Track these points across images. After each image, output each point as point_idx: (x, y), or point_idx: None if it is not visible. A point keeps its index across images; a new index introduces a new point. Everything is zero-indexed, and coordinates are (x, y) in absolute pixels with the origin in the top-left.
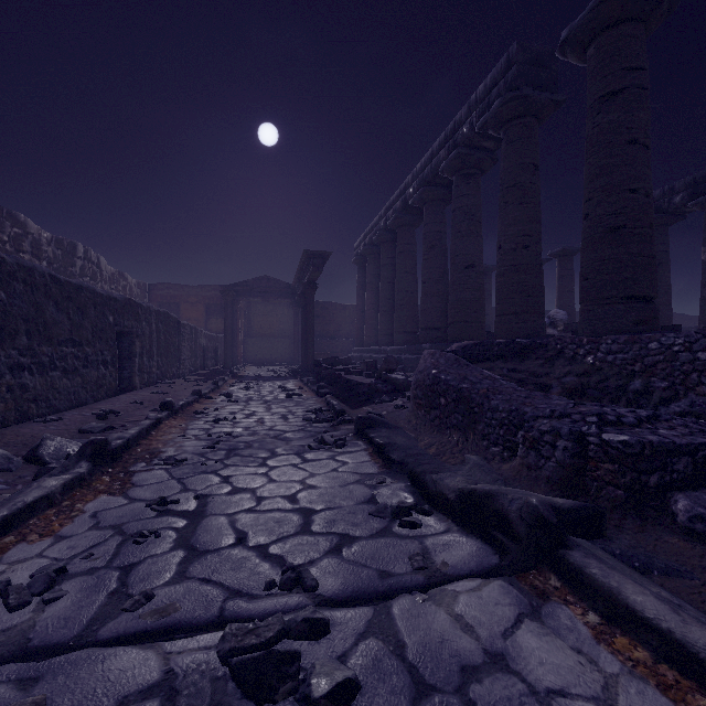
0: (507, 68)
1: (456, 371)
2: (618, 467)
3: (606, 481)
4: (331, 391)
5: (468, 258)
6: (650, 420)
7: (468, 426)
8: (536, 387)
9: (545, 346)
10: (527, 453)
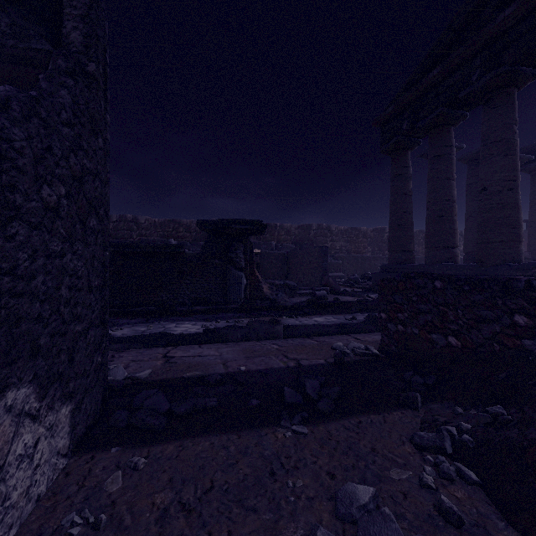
0: None
1: None
2: None
3: None
4: None
5: None
6: None
7: None
8: None
9: None
10: None
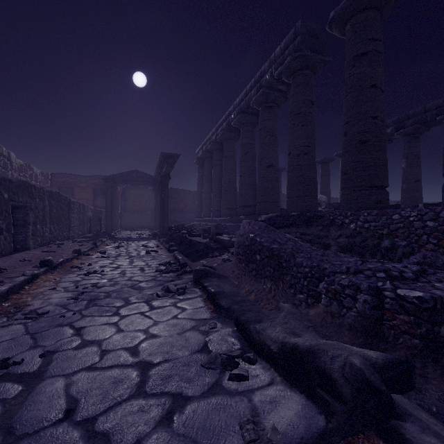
0: (295, 37)
1: (267, 235)
2: (413, 318)
3: (402, 330)
4: (178, 248)
5: (269, 160)
6: (421, 274)
7: (278, 277)
8: (320, 246)
9: (322, 217)
10: (330, 303)
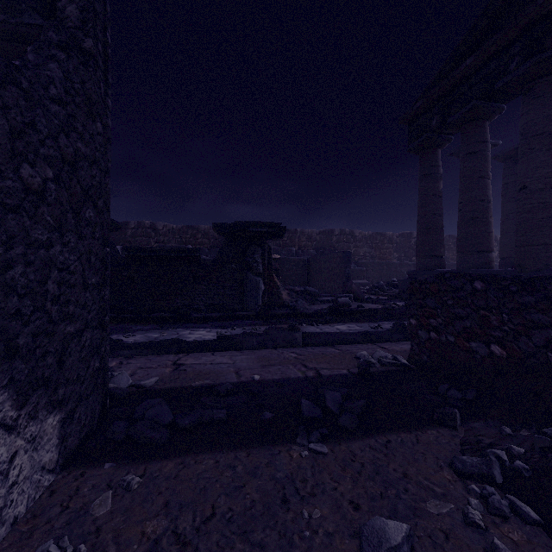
0: None
1: None
2: None
3: None
4: None
5: None
6: None
7: None
8: None
9: None
10: None
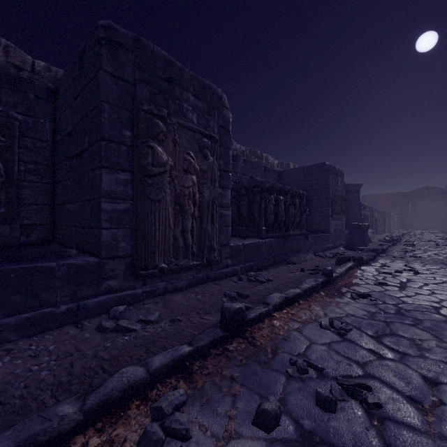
0: None
1: None
2: None
3: None
4: None
5: None
6: None
7: None
8: None
9: None
10: None
